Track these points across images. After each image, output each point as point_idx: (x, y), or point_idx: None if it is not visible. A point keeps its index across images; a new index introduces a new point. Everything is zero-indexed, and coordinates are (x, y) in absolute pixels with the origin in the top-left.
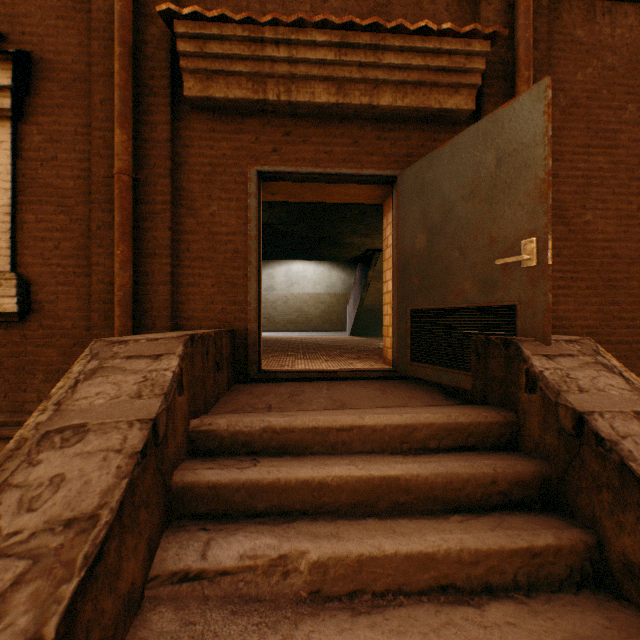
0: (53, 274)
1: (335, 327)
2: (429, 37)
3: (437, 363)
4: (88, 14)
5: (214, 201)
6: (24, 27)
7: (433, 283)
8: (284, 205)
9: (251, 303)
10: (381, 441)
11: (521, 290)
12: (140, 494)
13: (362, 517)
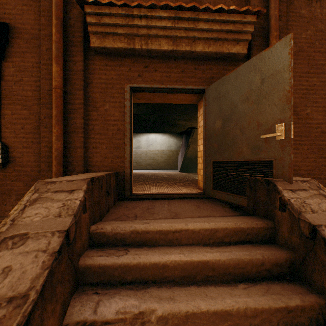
0: (20, 142)
1: (172, 167)
2: (223, 14)
3: (227, 191)
4: (39, 3)
5: (107, 103)
6: (5, 10)
7: (225, 147)
8: (145, 105)
9: (127, 157)
10: (198, 238)
11: (275, 152)
12: (57, 277)
13: (187, 285)
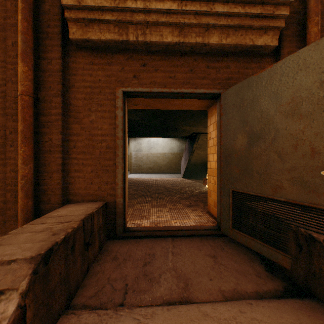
0: None
1: (174, 171)
2: None
3: (255, 236)
4: None
5: (93, 112)
6: None
7: (252, 175)
8: (144, 110)
9: (118, 183)
10: None
11: None
12: None
13: None
